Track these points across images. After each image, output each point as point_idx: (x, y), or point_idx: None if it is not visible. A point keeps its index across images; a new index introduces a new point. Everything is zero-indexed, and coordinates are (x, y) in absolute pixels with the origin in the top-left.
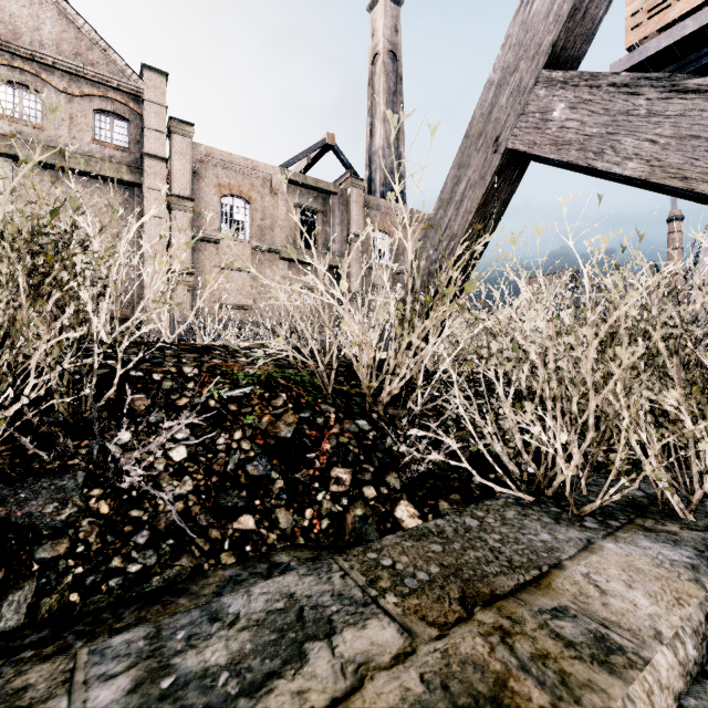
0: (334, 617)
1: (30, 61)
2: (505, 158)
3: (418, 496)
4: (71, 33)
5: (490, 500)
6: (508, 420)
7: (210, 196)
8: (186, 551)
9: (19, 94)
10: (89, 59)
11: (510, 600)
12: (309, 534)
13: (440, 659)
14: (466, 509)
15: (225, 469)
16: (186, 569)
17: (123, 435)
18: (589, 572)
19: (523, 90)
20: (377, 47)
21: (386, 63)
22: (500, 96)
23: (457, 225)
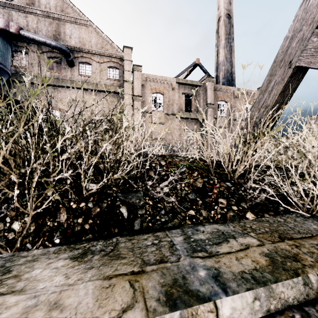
0: (234, 235)
1: (88, 53)
2: (294, 70)
3: (255, 211)
4: (100, 40)
5: (288, 214)
6: (297, 183)
7: (148, 94)
8: (176, 218)
9: (85, 66)
10: (106, 48)
11: (299, 240)
12: (213, 219)
13: (273, 247)
14: (277, 216)
15: (181, 195)
16: (177, 222)
17: (149, 182)
18: None
19: (304, 39)
20: (220, 13)
21: (225, 20)
22: (292, 43)
23: (269, 101)
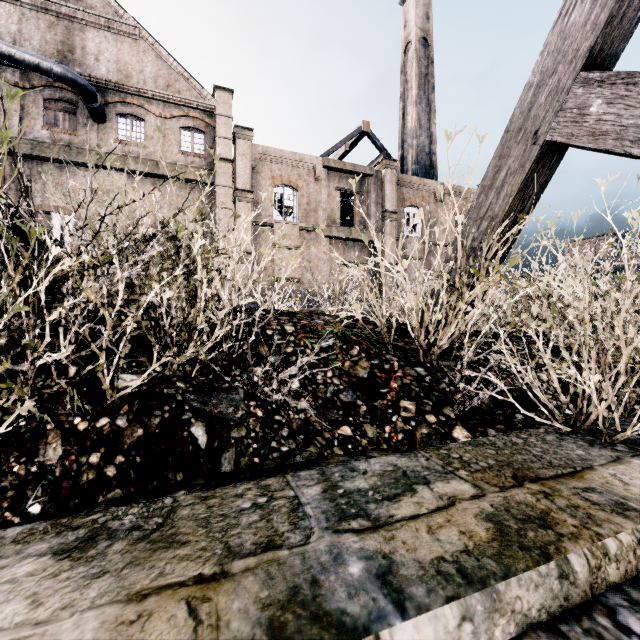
0: (427, 477)
1: (137, 96)
2: (543, 148)
3: (470, 424)
4: (164, 70)
5: (532, 429)
6: (547, 366)
7: (266, 187)
8: (312, 443)
9: (130, 123)
10: (176, 88)
11: (550, 481)
12: (389, 442)
13: (503, 500)
14: (511, 432)
15: (325, 396)
16: (314, 453)
17: (258, 370)
18: (615, 473)
19: (561, 89)
20: (409, 36)
21: (418, 50)
22: (539, 96)
23: (498, 207)
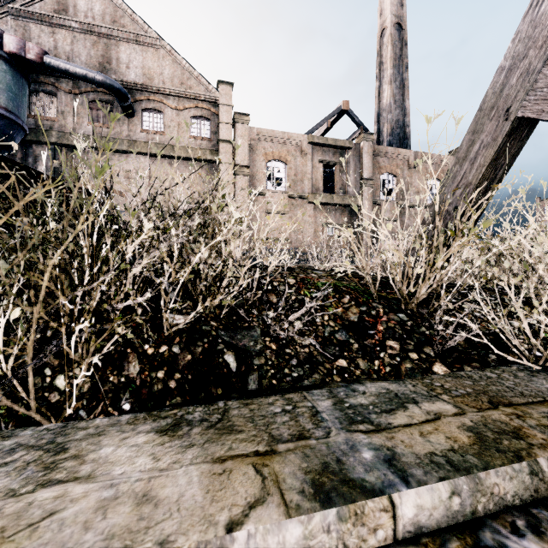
0: (415, 398)
1: (158, 94)
2: (514, 123)
3: (448, 361)
4: (179, 71)
5: (504, 366)
6: (519, 313)
7: (260, 162)
8: (316, 371)
9: (152, 116)
10: (188, 85)
11: (522, 406)
12: (378, 374)
13: (480, 418)
14: (486, 369)
15: (324, 335)
16: (318, 379)
17: (269, 313)
18: None
19: (532, 71)
20: (385, 23)
21: (392, 34)
22: (510, 78)
23: (471, 176)
